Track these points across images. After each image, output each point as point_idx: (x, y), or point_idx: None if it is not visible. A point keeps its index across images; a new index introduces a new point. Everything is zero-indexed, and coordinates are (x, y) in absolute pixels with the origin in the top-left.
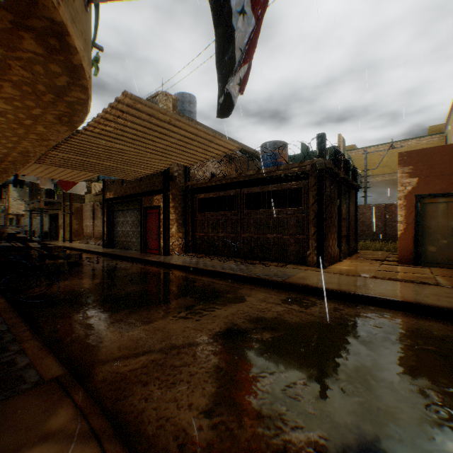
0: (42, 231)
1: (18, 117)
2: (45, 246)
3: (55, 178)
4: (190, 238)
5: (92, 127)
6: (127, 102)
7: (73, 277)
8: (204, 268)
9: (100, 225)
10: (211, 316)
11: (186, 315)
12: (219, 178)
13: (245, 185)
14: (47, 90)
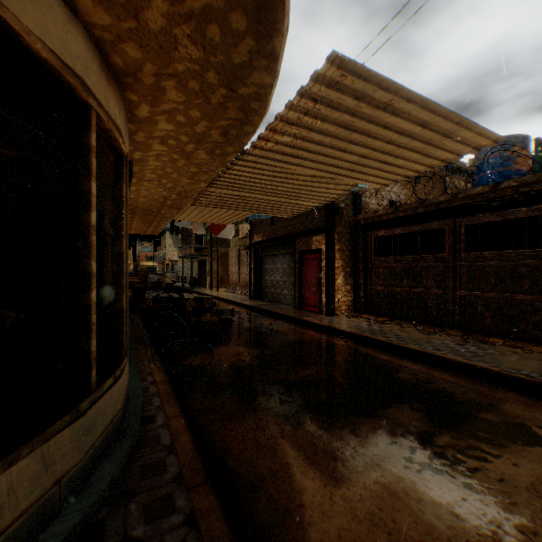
0: (192, 278)
1: (179, 142)
2: (197, 297)
3: (207, 221)
4: (362, 293)
5: (263, 140)
6: (327, 80)
7: (228, 340)
8: (403, 345)
9: (245, 272)
10: (489, 475)
11: (430, 459)
12: (412, 205)
13: (464, 212)
14: (218, 82)
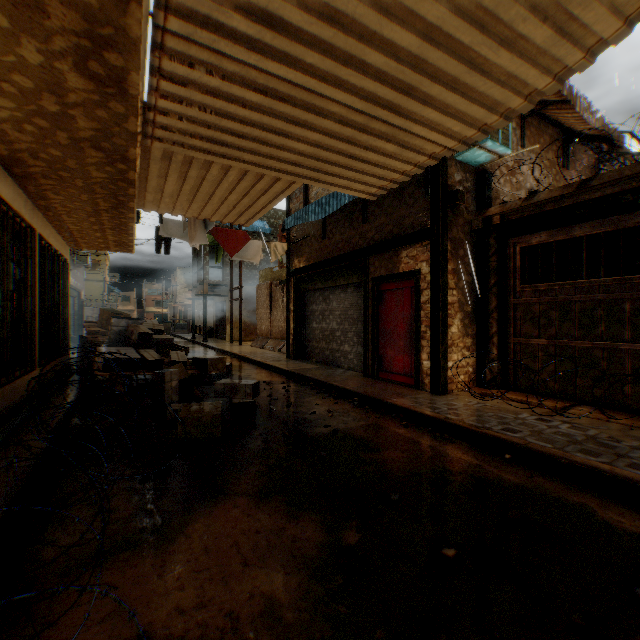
0: (205, 326)
1: None
2: (196, 358)
3: (207, 216)
4: (495, 351)
5: None
6: None
7: (239, 473)
8: None
9: (280, 318)
10: None
11: None
12: (628, 170)
13: None
14: None
